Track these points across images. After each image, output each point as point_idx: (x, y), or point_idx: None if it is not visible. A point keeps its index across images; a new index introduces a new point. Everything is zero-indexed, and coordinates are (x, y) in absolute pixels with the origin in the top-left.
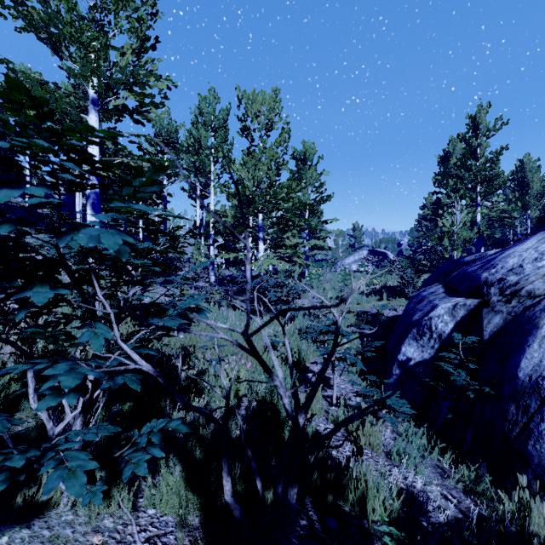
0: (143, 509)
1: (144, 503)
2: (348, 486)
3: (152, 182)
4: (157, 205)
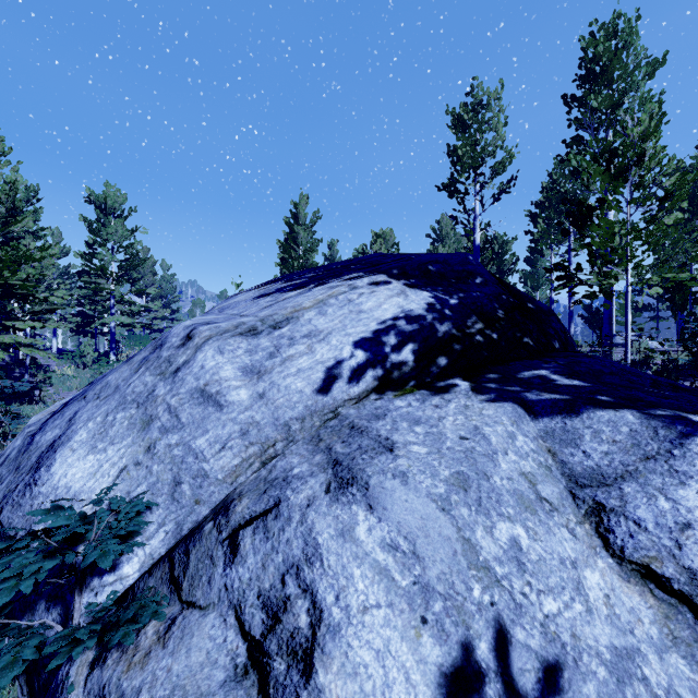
0: None
1: None
2: None
3: None
4: None
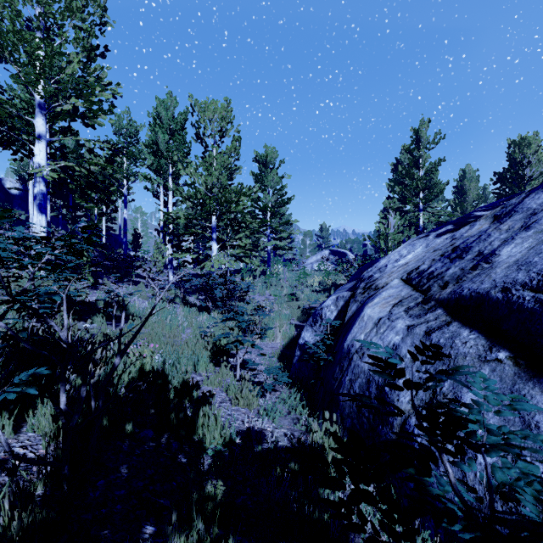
0: (25, 433)
1: (26, 429)
2: (198, 423)
3: (4, 217)
4: (108, 206)
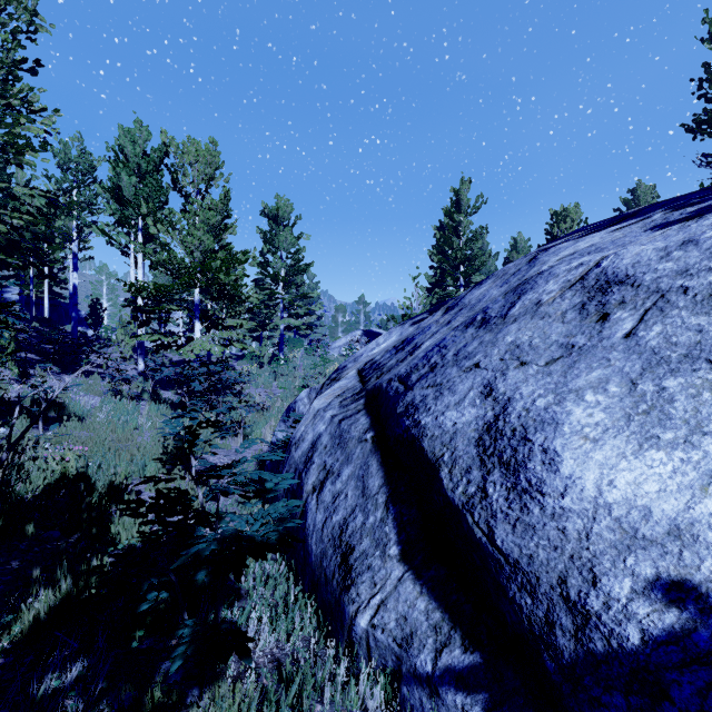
0: None
1: None
2: (115, 522)
3: None
4: (43, 272)
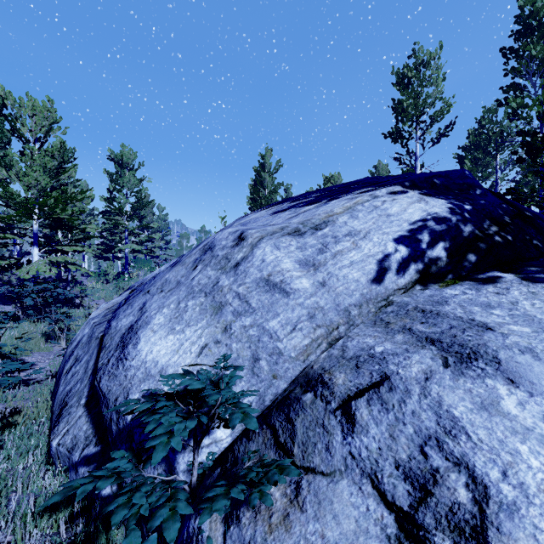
0: None
1: None
2: None
3: None
4: None
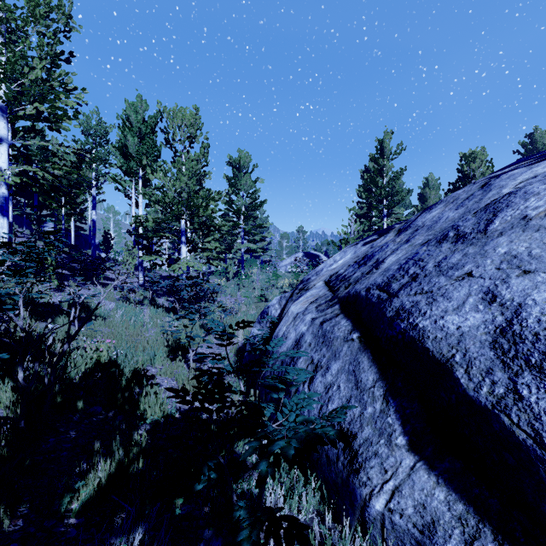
0: None
1: None
2: (141, 401)
3: None
4: (74, 209)
